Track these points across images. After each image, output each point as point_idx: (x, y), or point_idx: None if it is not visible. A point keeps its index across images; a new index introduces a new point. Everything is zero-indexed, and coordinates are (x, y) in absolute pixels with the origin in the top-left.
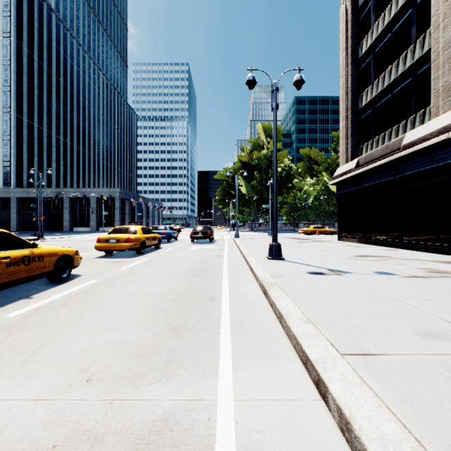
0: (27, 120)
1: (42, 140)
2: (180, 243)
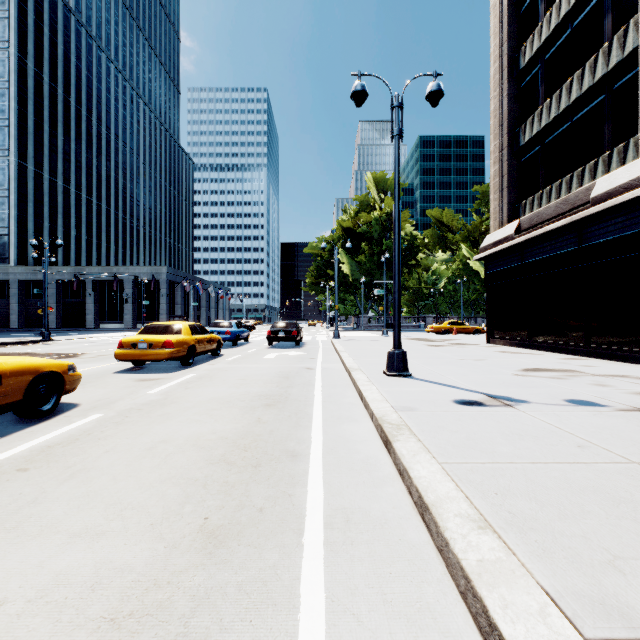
0: (33, 168)
1: (56, 197)
2: (252, 347)
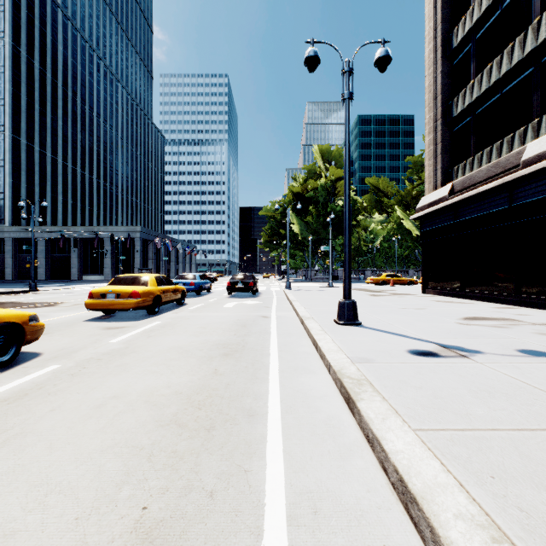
0: (25, 141)
1: (45, 167)
2: (213, 297)
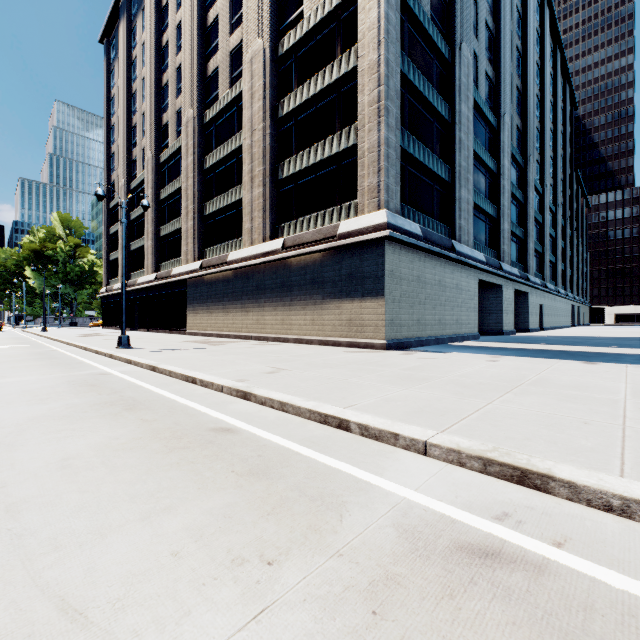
0: None
1: None
2: None
